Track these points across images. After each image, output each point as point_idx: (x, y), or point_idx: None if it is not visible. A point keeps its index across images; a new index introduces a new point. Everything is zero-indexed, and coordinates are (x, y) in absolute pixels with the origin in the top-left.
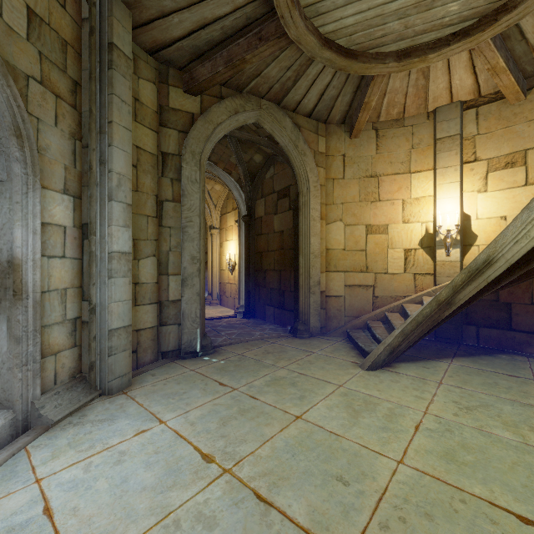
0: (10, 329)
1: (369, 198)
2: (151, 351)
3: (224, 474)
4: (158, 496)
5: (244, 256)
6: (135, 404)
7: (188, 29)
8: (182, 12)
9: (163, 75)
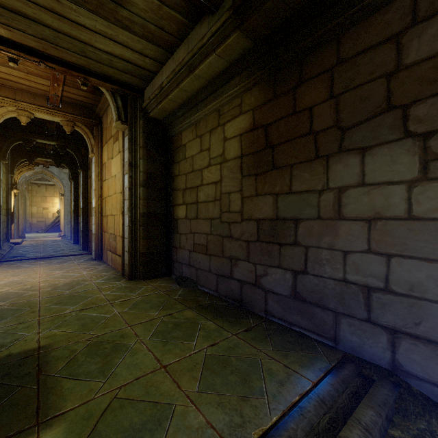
0: None
1: (44, 201)
2: None
3: None
4: None
5: None
6: None
7: None
8: None
9: None
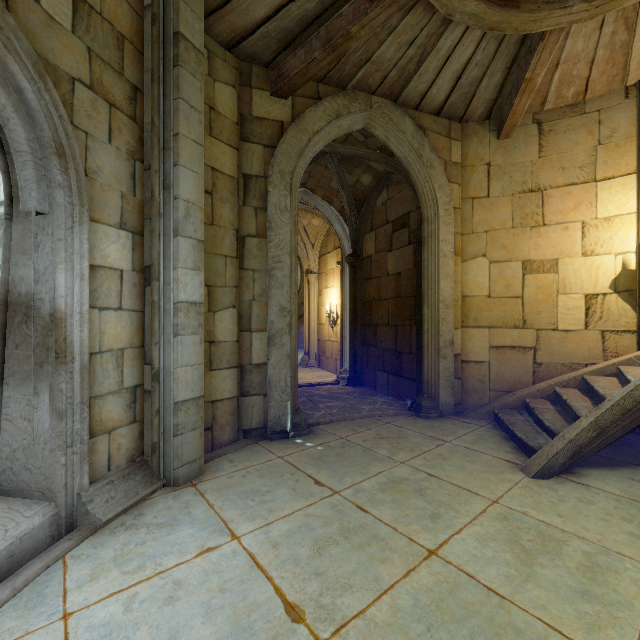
0: (52, 400)
1: (527, 222)
2: (230, 428)
3: None
4: None
5: (349, 307)
6: (204, 503)
7: (275, 5)
8: None
9: (244, 76)
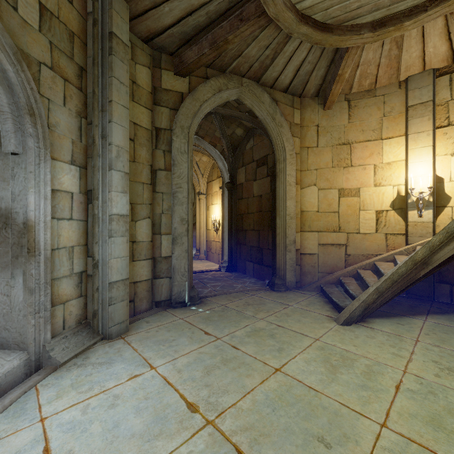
0: (25, 281)
1: (341, 164)
2: (146, 301)
3: (207, 425)
4: (145, 444)
5: (227, 218)
6: (130, 349)
7: (178, 17)
8: (172, 1)
9: (156, 60)
